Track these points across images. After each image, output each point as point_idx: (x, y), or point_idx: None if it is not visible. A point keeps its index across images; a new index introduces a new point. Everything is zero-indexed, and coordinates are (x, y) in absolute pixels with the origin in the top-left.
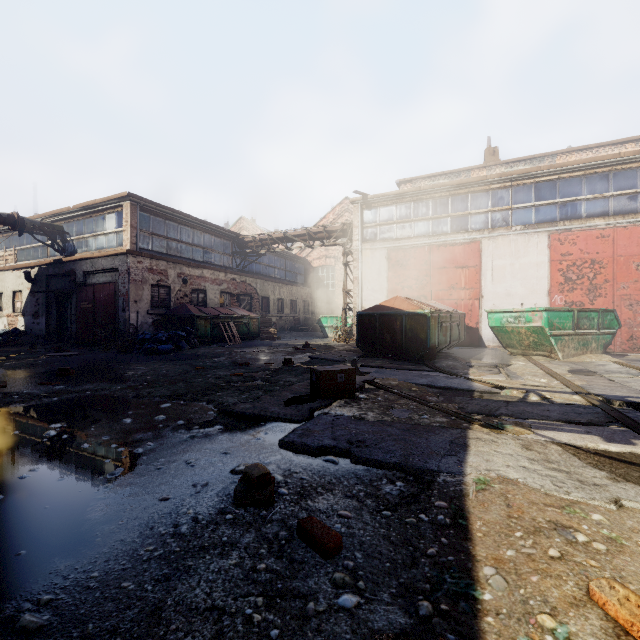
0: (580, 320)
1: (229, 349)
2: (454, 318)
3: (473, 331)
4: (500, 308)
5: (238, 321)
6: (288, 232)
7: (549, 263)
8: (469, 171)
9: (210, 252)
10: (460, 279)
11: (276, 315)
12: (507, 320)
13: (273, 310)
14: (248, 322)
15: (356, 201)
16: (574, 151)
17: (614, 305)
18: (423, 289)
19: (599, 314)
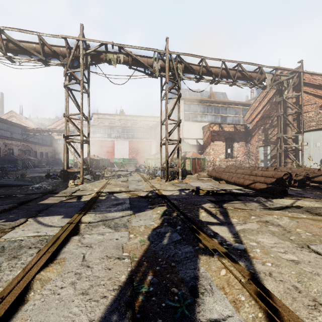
0: (129, 160)
1: (37, 169)
2: (106, 160)
3: (112, 163)
4: (119, 158)
5: (31, 161)
6: (50, 128)
7: (129, 148)
8: (115, 115)
9: (13, 133)
10: (109, 150)
11: (40, 158)
12: (116, 160)
13: (38, 156)
14: (34, 161)
15: (79, 124)
16: (141, 116)
17: (140, 157)
18: (100, 152)
19: (133, 159)
